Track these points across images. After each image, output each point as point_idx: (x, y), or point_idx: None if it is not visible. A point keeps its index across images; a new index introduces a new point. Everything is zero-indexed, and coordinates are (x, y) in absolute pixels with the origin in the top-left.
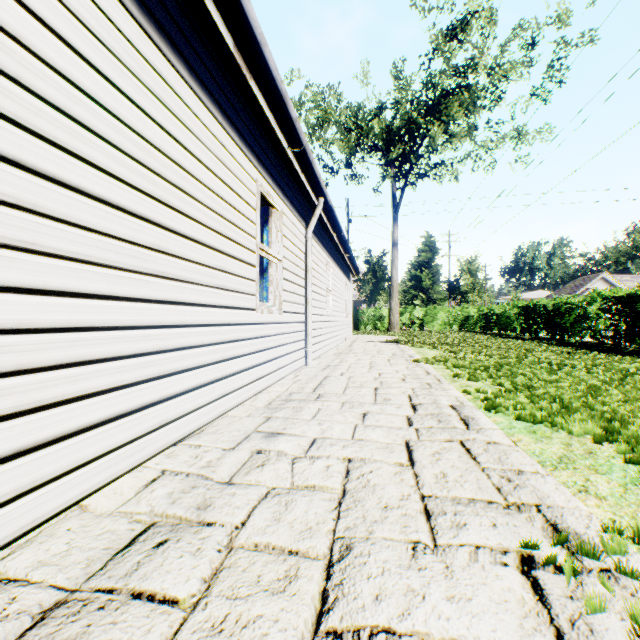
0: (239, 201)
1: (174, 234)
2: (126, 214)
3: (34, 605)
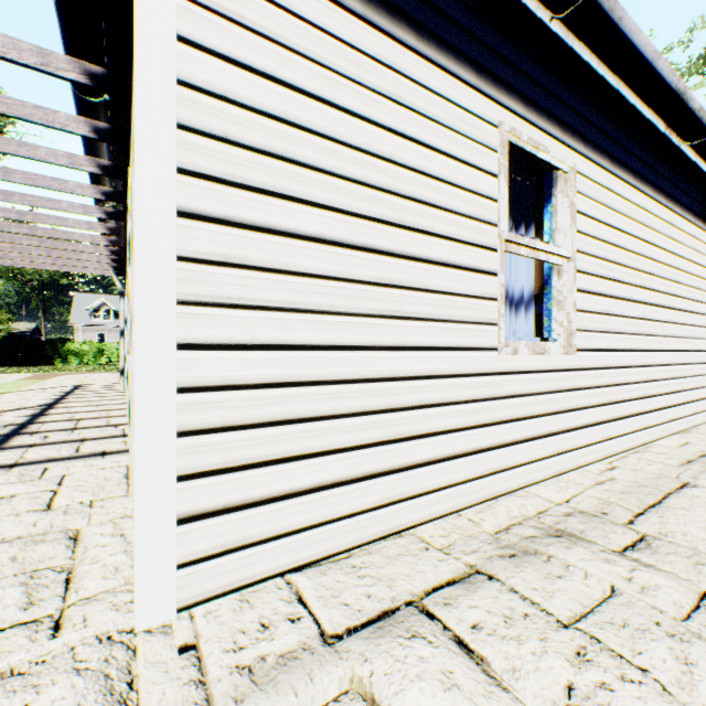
0: (701, 270)
1: (674, 310)
2: (660, 308)
3: (680, 458)
